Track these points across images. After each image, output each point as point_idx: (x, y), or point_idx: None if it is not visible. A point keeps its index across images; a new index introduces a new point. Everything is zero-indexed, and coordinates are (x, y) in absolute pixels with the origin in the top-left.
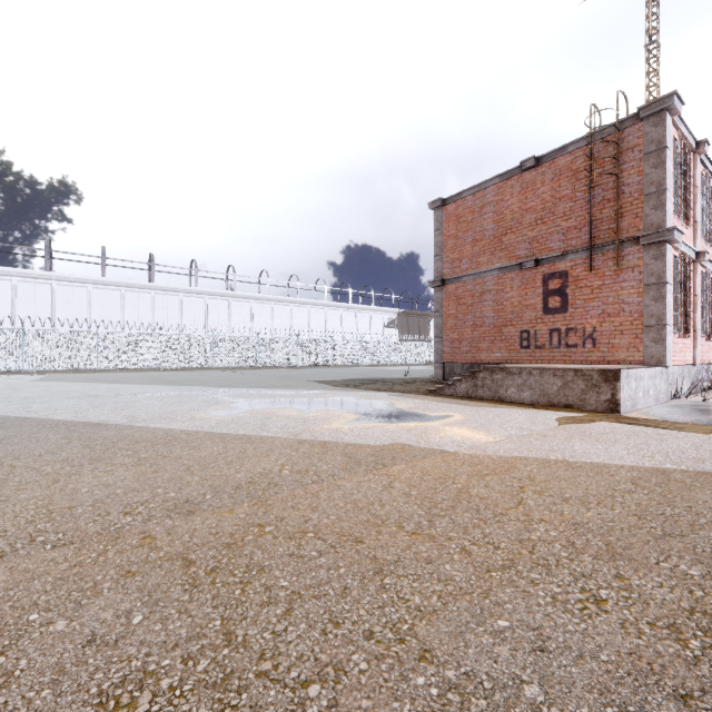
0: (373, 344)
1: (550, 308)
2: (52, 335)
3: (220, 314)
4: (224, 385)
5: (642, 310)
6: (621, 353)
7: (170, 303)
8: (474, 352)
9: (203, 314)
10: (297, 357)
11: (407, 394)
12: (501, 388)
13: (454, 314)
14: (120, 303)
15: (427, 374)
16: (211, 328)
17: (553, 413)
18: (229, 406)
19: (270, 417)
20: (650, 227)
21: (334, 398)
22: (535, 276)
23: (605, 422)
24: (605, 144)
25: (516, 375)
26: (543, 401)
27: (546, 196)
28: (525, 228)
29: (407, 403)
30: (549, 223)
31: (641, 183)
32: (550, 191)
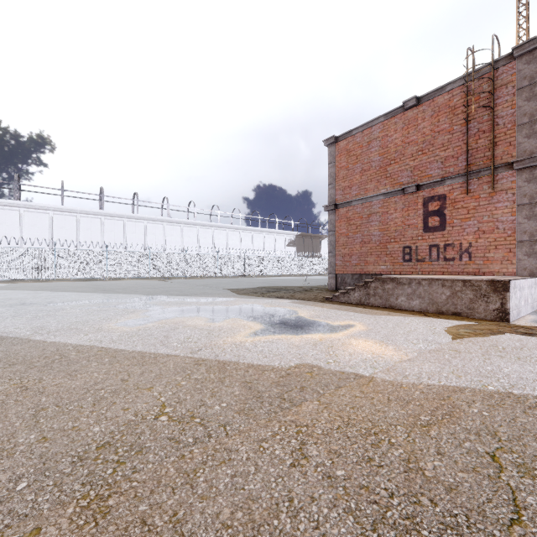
0: (277, 259)
1: (429, 227)
2: (17, 251)
3: (157, 235)
4: (150, 293)
5: (515, 228)
6: (495, 265)
7: (117, 226)
8: (362, 264)
9: (143, 235)
10: (217, 269)
11: (307, 301)
12: (391, 297)
13: (345, 233)
14: (76, 226)
15: (321, 283)
16: (150, 246)
17: (447, 321)
18: (143, 315)
19: (177, 328)
20: (523, 153)
21: (242, 306)
22: (416, 199)
23: (505, 332)
24: (480, 82)
25: (406, 285)
26: (432, 308)
27: (426, 130)
28: (407, 159)
29: (308, 310)
30: (428, 153)
31: (514, 114)
32: (429, 126)
